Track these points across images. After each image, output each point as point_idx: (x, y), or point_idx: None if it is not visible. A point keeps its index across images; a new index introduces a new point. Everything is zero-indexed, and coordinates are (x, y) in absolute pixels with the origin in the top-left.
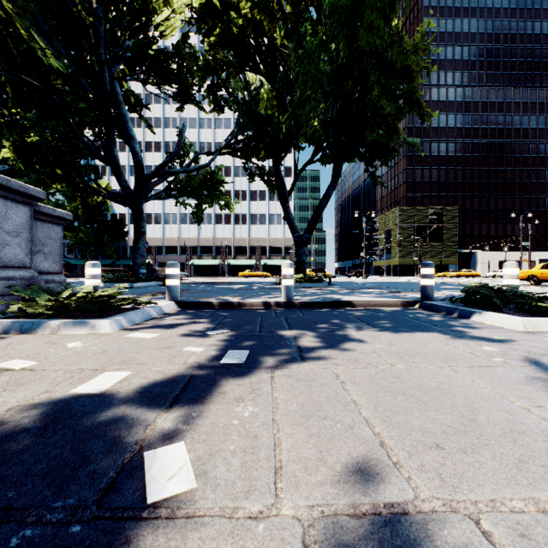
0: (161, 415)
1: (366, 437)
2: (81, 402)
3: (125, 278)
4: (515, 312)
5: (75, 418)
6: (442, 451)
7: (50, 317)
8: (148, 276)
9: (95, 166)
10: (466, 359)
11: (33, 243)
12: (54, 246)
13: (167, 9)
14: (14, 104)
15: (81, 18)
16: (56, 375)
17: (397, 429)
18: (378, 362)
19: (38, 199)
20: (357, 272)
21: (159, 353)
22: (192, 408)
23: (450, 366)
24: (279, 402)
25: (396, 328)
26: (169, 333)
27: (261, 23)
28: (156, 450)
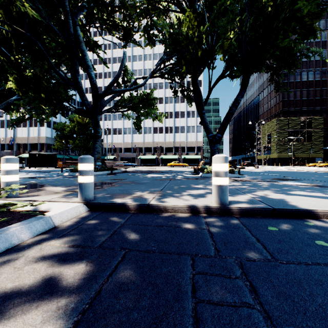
0: None
1: None
2: None
3: None
4: None
5: None
6: None
7: None
8: (104, 167)
9: (67, 91)
10: None
11: None
12: None
13: None
14: (17, 52)
15: None
16: None
17: None
18: None
19: None
20: (247, 163)
21: None
22: None
23: None
24: None
25: None
26: None
27: None
28: None
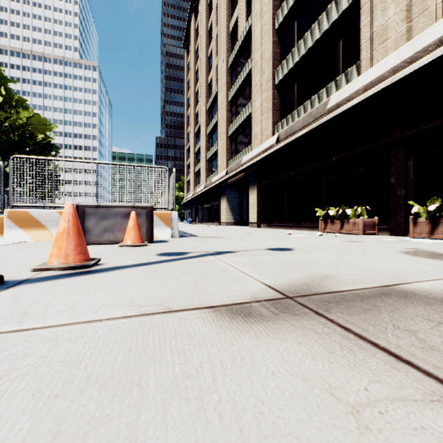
0: None
1: None
2: None
3: None
4: None
5: None
6: None
7: None
8: None
9: None
10: None
11: None
12: None
13: None
14: None
15: None
16: None
17: None
18: None
19: None
20: None
21: None
22: None
23: None
24: None
25: None
26: None
27: None
28: None
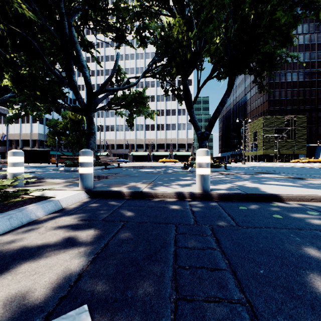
0: None
1: None
2: None
3: (78, 164)
4: None
5: None
6: None
7: None
8: (97, 162)
9: (62, 89)
10: None
11: None
12: None
13: None
14: (12, 51)
15: None
16: None
17: None
18: None
19: None
20: (235, 159)
21: None
22: None
23: None
24: None
25: None
26: None
27: None
28: None
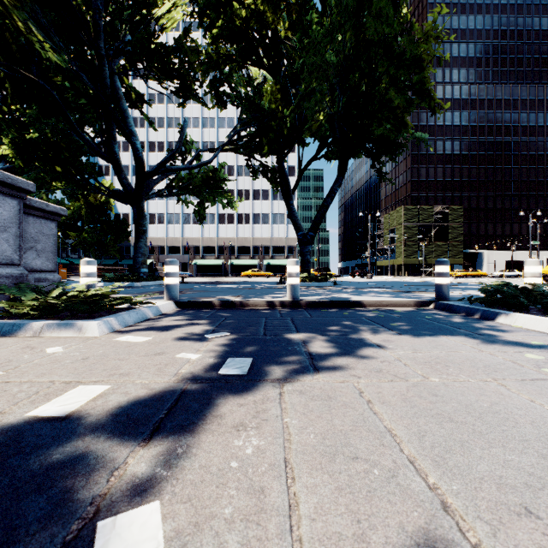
0: (135, 452)
1: (420, 494)
2: (37, 429)
3: (125, 277)
4: (542, 314)
5: (21, 455)
6: (538, 522)
7: (38, 317)
8: (149, 276)
9: (95, 163)
10: (510, 369)
11: (24, 239)
12: (47, 242)
13: (168, 2)
14: (14, 101)
15: (81, 11)
16: (19, 389)
17: (459, 478)
18: (407, 374)
19: (28, 191)
20: (361, 272)
21: (148, 360)
22: (178, 439)
23: (495, 379)
24: (292, 432)
25: (416, 331)
26: (163, 336)
27: (265, 14)
28: (116, 519)
